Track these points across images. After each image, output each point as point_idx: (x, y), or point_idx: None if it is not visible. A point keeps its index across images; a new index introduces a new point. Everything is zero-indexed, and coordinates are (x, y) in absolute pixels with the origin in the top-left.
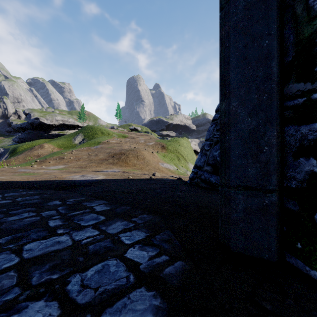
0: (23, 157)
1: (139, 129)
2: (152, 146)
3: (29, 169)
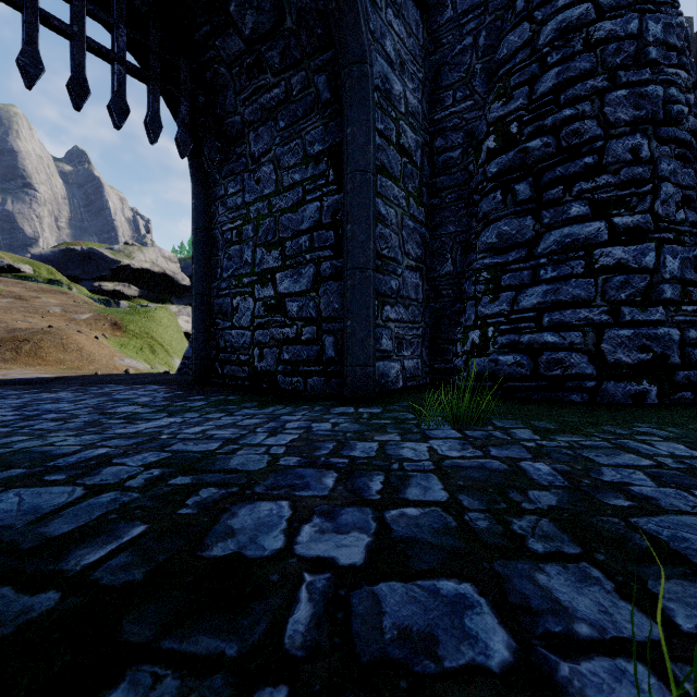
0: None
1: (27, 269)
2: (87, 322)
3: None
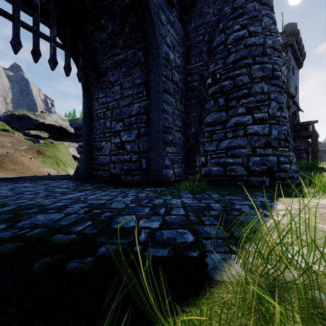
0: None
1: None
2: (25, 151)
3: None
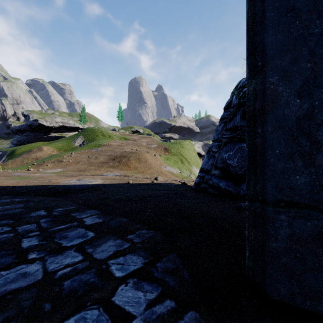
0: (20, 160)
1: (141, 131)
2: (154, 148)
3: (25, 172)
